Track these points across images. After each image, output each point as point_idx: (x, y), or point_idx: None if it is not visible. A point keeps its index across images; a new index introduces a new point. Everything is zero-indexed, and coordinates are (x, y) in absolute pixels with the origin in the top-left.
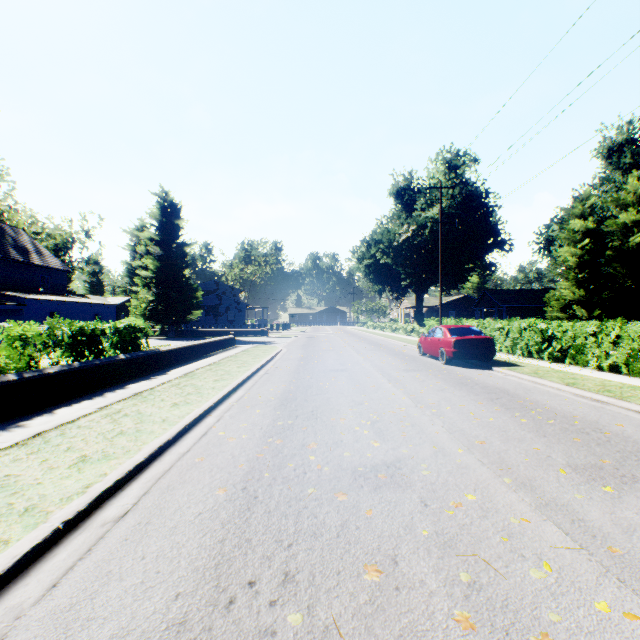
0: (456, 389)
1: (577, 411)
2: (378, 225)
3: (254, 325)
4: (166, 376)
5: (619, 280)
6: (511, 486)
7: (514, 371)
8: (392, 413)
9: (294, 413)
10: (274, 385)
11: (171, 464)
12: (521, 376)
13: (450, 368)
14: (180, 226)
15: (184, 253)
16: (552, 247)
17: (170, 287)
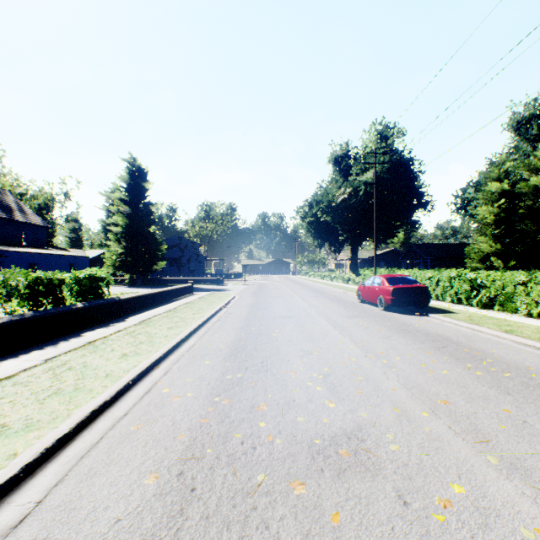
0: (400, 336)
1: (528, 361)
2: (318, 188)
3: (212, 274)
4: (123, 323)
5: (530, 235)
6: (500, 469)
7: (450, 318)
8: (343, 364)
9: (244, 364)
10: (225, 332)
11: (101, 434)
12: (458, 323)
13: (389, 314)
14: (146, 188)
15: (150, 212)
16: (468, 207)
17: (138, 241)
